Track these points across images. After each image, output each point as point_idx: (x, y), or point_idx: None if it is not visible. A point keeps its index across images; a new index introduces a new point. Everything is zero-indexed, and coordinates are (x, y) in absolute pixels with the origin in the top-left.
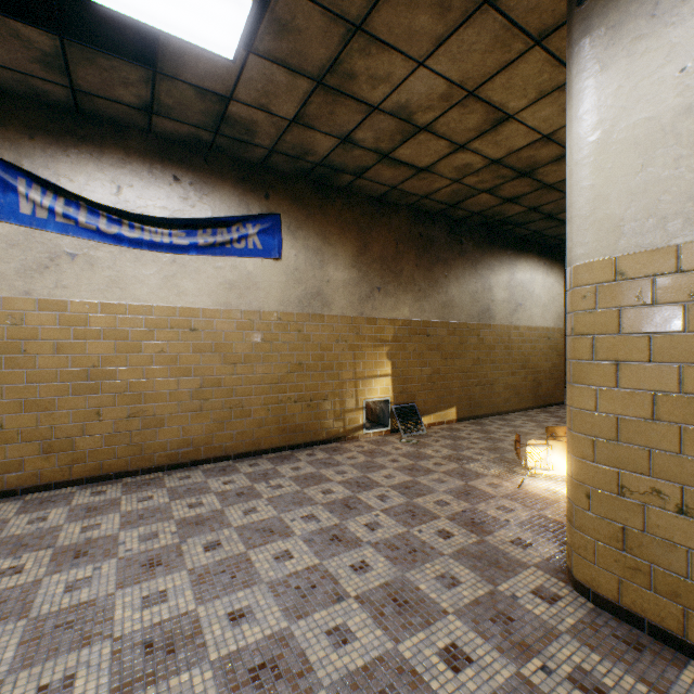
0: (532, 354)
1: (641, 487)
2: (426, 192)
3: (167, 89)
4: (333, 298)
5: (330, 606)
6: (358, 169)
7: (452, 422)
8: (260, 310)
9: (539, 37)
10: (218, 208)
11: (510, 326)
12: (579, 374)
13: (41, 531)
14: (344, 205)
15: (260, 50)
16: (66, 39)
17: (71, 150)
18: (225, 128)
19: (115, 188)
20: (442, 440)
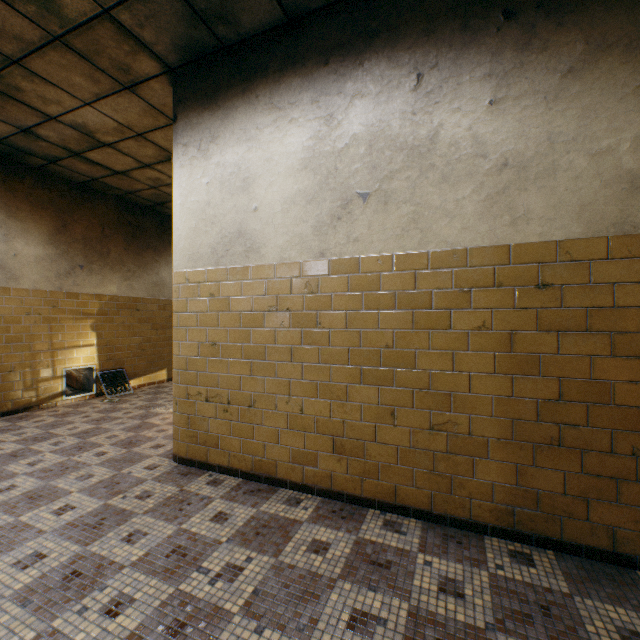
0: None
1: (195, 392)
2: (130, 189)
3: None
4: (23, 272)
5: None
6: (50, 157)
7: (164, 382)
8: None
9: None
10: None
11: None
12: (174, 335)
13: None
14: (38, 184)
15: None
16: None
17: None
18: None
19: None
20: (145, 396)
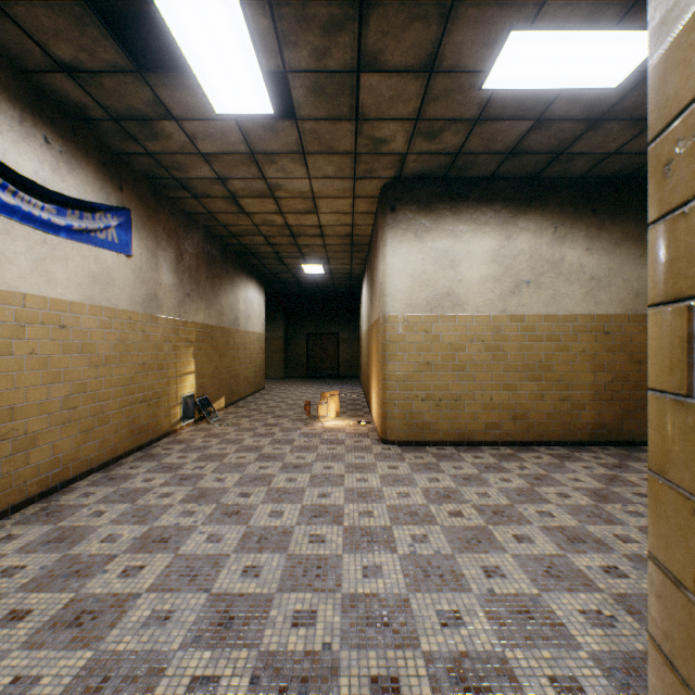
0: (254, 352)
1: (412, 396)
2: (229, 223)
3: (126, 81)
4: (164, 301)
5: (344, 478)
6: (203, 194)
7: (223, 409)
8: (117, 308)
9: (356, 196)
10: (85, 189)
11: (246, 332)
12: (392, 358)
13: (56, 566)
14: (170, 214)
15: (243, 124)
16: (86, 2)
17: None
18: (132, 123)
19: None
20: (242, 419)
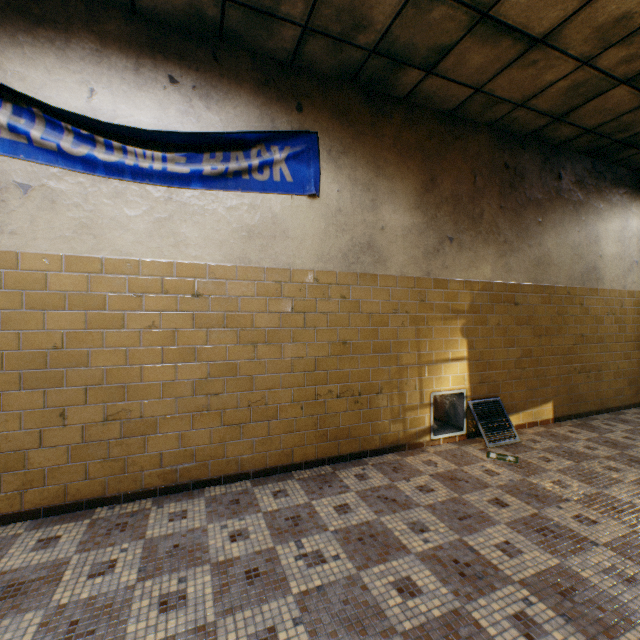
0: None
1: None
2: (526, 93)
3: None
4: (389, 252)
5: None
6: (431, 55)
7: (547, 422)
8: (290, 268)
9: None
10: (231, 123)
11: (622, 292)
12: None
13: None
14: (404, 122)
15: None
16: None
17: (21, 35)
18: None
19: (86, 91)
20: (555, 459)
